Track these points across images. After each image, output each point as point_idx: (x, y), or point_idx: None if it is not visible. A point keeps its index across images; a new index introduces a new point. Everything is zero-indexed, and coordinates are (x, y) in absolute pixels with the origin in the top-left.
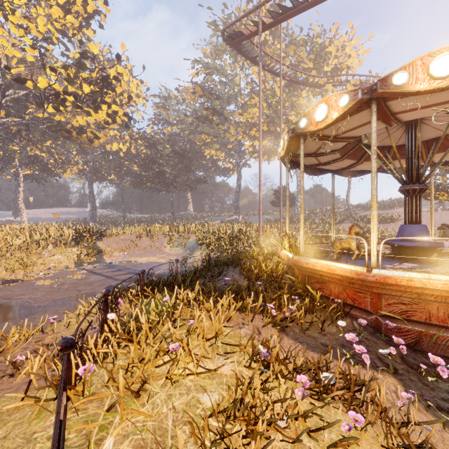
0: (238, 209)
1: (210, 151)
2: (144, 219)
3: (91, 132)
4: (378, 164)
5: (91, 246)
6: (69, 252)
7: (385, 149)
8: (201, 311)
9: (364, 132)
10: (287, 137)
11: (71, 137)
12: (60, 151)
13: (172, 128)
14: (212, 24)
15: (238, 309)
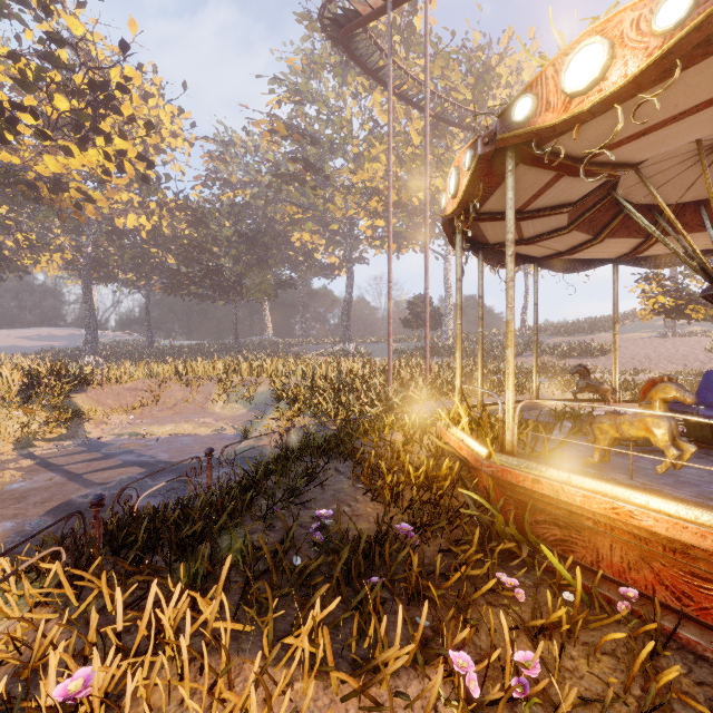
0: (349, 332)
1: (302, 234)
2: (186, 349)
3: (78, 189)
4: (630, 245)
5: (58, 405)
6: (5, 418)
7: (655, 211)
8: (221, 708)
9: (657, 150)
10: (472, 160)
11: (40, 198)
12: (28, 225)
13: (235, 193)
14: (305, 18)
15: (356, 693)
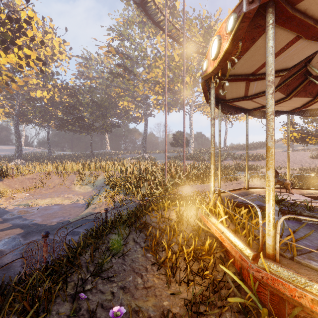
0: (145, 148)
1: (123, 102)
2: (67, 156)
3: (6, 75)
4: (303, 102)
5: None
6: None
7: None
8: None
9: None
10: (235, 21)
11: None
12: None
13: (91, 82)
14: None
15: None
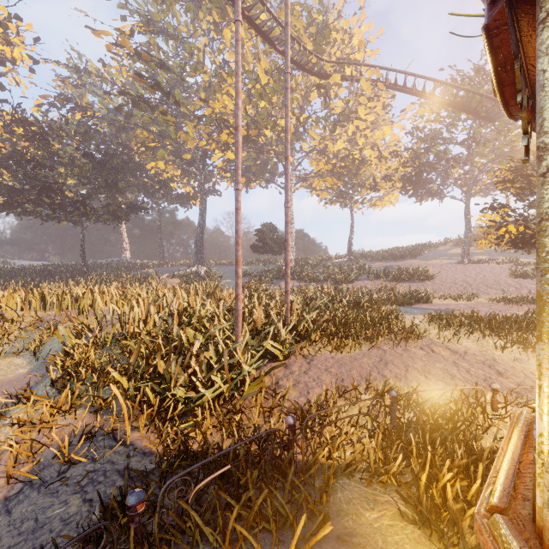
0: (202, 256)
1: (157, 163)
2: (27, 271)
3: None
4: None
5: None
6: None
7: None
8: None
9: None
10: None
11: None
12: None
13: (83, 114)
14: None
15: None
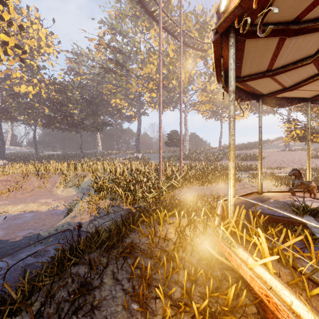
0: (139, 148)
1: (116, 100)
2: (55, 156)
3: None
4: None
5: None
6: None
7: None
8: None
9: None
10: None
11: None
12: None
13: (81, 77)
14: None
15: None
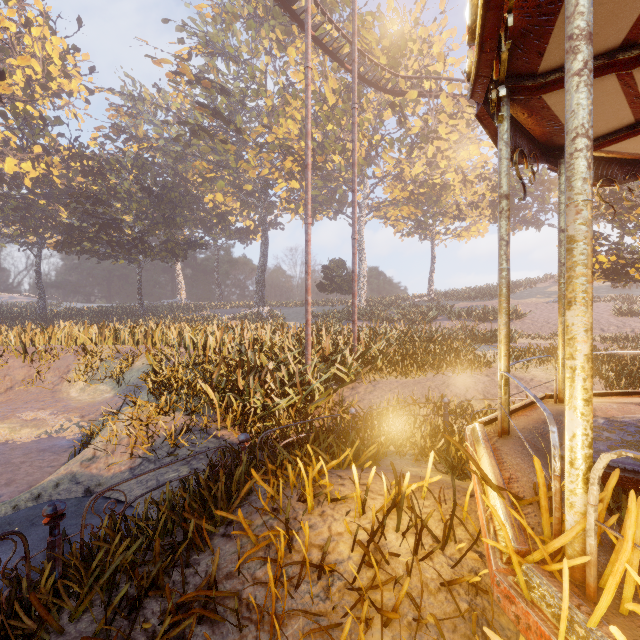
0: (263, 296)
1: (215, 195)
2: (83, 313)
3: None
4: None
5: None
6: None
7: None
8: None
9: None
10: None
11: None
12: None
13: (139, 145)
14: None
15: None
